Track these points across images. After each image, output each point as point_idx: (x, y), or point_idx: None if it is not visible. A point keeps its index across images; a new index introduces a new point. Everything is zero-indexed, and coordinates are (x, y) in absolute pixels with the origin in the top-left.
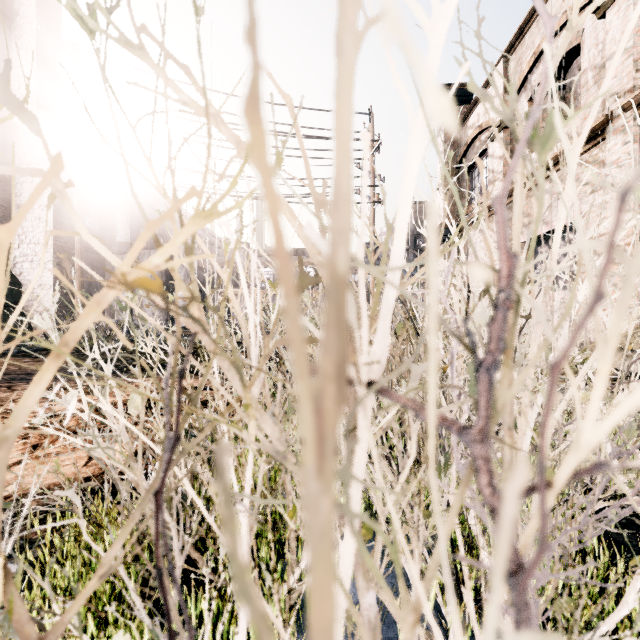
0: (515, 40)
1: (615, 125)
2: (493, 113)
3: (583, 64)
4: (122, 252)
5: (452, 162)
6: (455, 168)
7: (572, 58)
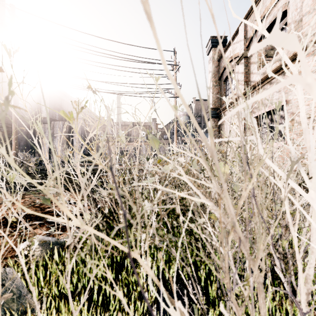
0: (250, 10)
1: (308, 51)
2: (238, 50)
3: (288, 20)
4: (44, 122)
5: (216, 76)
6: (218, 80)
7: (281, 18)
